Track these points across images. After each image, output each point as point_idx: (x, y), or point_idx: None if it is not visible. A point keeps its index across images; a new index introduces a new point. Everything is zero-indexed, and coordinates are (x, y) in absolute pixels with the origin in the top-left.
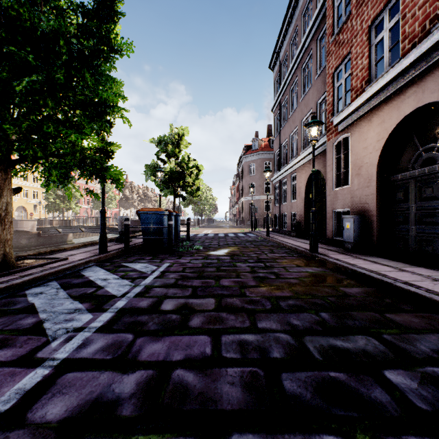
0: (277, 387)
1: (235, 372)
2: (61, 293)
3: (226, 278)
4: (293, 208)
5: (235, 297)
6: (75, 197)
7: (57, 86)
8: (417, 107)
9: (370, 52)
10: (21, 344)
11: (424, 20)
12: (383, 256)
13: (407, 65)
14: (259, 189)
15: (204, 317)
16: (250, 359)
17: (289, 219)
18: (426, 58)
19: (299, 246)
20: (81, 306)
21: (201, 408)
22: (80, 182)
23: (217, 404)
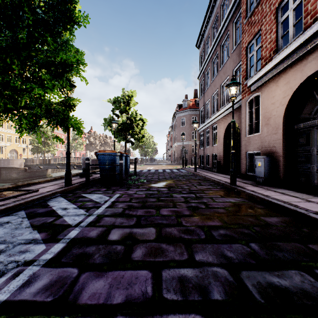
0: None
1: None
2: (24, 223)
3: (165, 208)
4: (214, 150)
5: (173, 226)
6: (53, 143)
7: (21, 45)
8: None
9: (277, 28)
10: None
11: None
12: (288, 188)
13: (310, 35)
14: (188, 137)
15: (146, 249)
16: (191, 301)
17: (211, 158)
18: None
19: (220, 180)
20: (38, 236)
21: None
22: (57, 132)
23: None
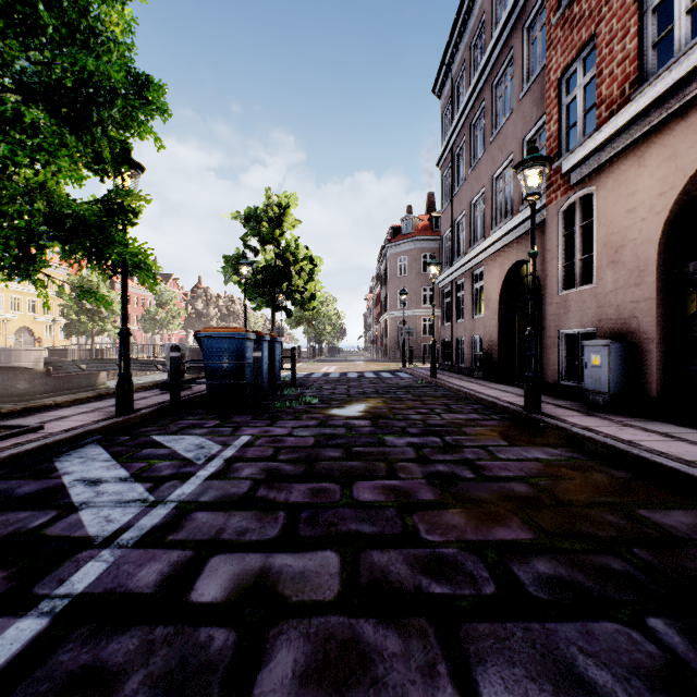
0: None
1: None
2: None
3: (367, 480)
4: (477, 328)
5: (393, 545)
6: (113, 313)
7: None
8: None
9: (642, 25)
10: None
11: None
12: (674, 422)
13: None
14: (414, 299)
15: (309, 645)
16: None
17: (470, 347)
18: None
19: (497, 398)
20: None
21: None
22: None
23: None
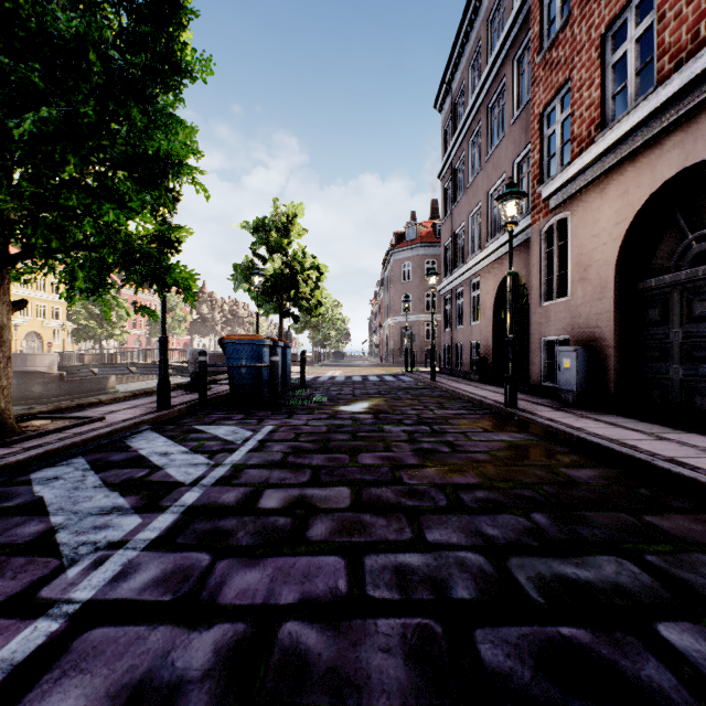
0: (469, 658)
1: (391, 626)
2: (90, 479)
3: (368, 452)
4: (475, 334)
5: (385, 485)
6: (121, 318)
7: (84, 128)
8: (684, 167)
9: (604, 78)
10: (14, 573)
11: (697, 21)
12: (625, 415)
13: (667, 97)
14: (418, 304)
15: (333, 522)
16: (416, 601)
17: (468, 352)
18: (701, 85)
19: (485, 397)
20: (124, 502)
21: (332, 701)
22: (129, 293)
23: (362, 692)
